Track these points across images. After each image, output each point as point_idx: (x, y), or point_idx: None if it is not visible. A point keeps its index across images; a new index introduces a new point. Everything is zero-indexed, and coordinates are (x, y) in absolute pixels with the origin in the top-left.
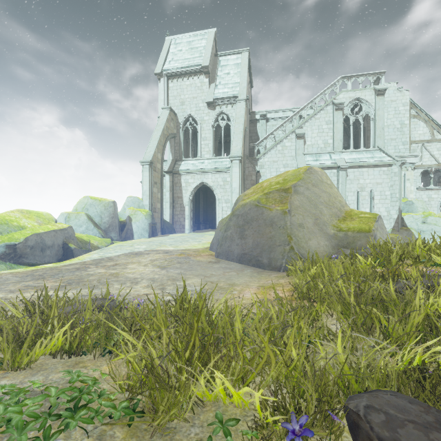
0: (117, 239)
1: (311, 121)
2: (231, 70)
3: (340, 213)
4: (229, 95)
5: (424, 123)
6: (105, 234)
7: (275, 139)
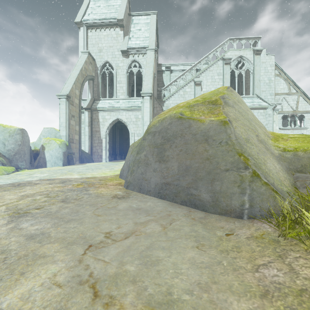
0: (25, 167)
1: (206, 72)
2: (142, 27)
3: (267, 133)
4: (140, 46)
5: (284, 81)
6: (8, 162)
7: (178, 85)
